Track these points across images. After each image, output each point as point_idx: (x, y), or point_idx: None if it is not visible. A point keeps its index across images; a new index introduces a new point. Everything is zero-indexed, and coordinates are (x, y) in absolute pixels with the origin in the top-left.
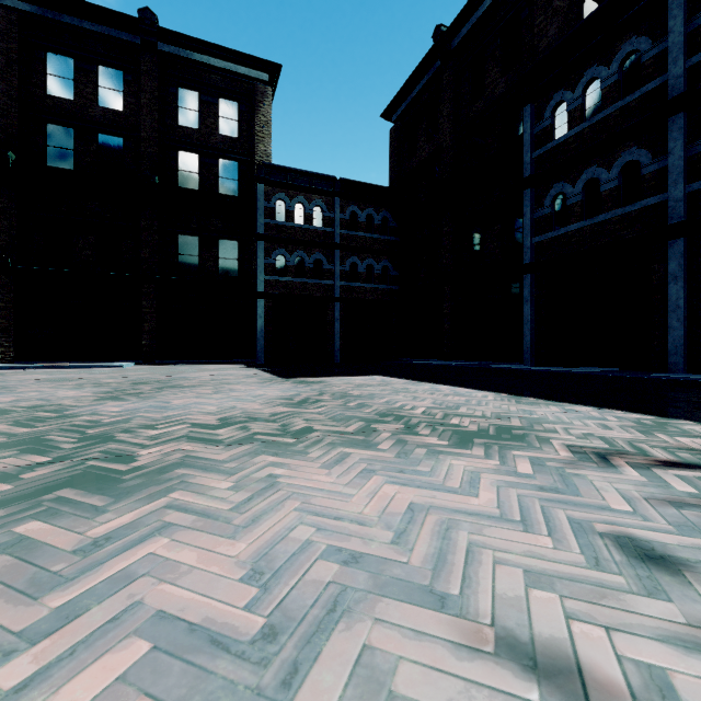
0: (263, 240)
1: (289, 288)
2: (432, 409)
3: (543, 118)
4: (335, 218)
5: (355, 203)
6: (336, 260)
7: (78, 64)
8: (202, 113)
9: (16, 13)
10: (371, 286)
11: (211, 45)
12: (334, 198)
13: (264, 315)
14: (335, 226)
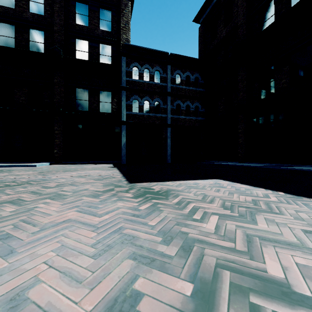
0: (125, 90)
1: (140, 119)
2: None
3: None
4: (167, 77)
5: (179, 68)
6: (168, 102)
7: None
8: (89, 16)
9: None
10: (189, 118)
11: None
12: (167, 66)
13: (125, 135)
14: (167, 82)
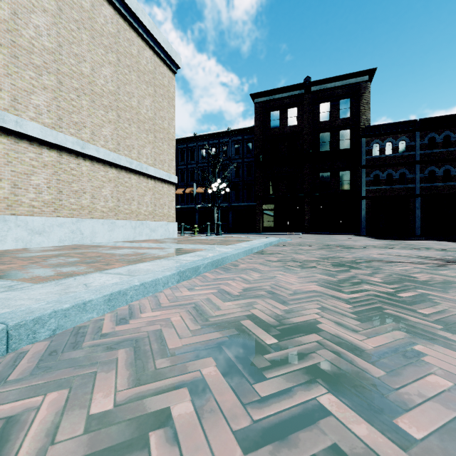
0: (365, 168)
1: (381, 192)
2: (446, 248)
3: None
4: (416, 145)
5: (433, 131)
6: (416, 171)
7: (280, 112)
8: (331, 111)
9: (262, 103)
10: (448, 184)
11: (336, 77)
12: (415, 133)
13: (365, 209)
14: (416, 150)
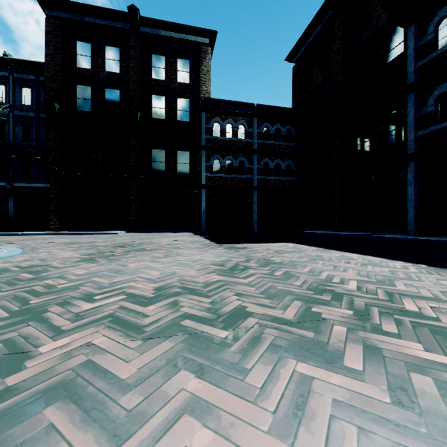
0: (205, 149)
1: (222, 181)
2: (363, 283)
3: (426, 34)
4: (253, 132)
5: (267, 121)
6: (254, 161)
7: (93, 46)
8: (166, 69)
9: (60, 19)
10: (279, 178)
11: (172, 24)
12: (253, 118)
13: (206, 200)
14: (253, 137)
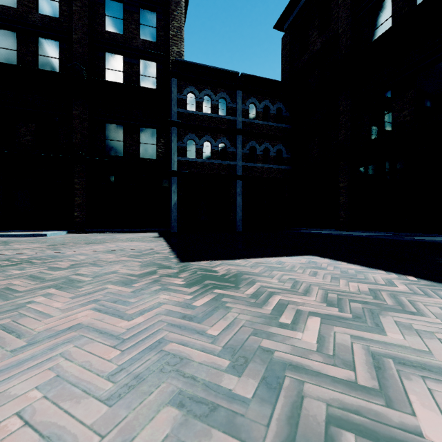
0: (176, 126)
1: (198, 168)
2: None
3: None
4: (237, 108)
5: (254, 95)
6: (238, 143)
7: None
8: (125, 20)
9: None
10: (268, 166)
11: None
12: (236, 91)
13: (177, 191)
14: (237, 114)
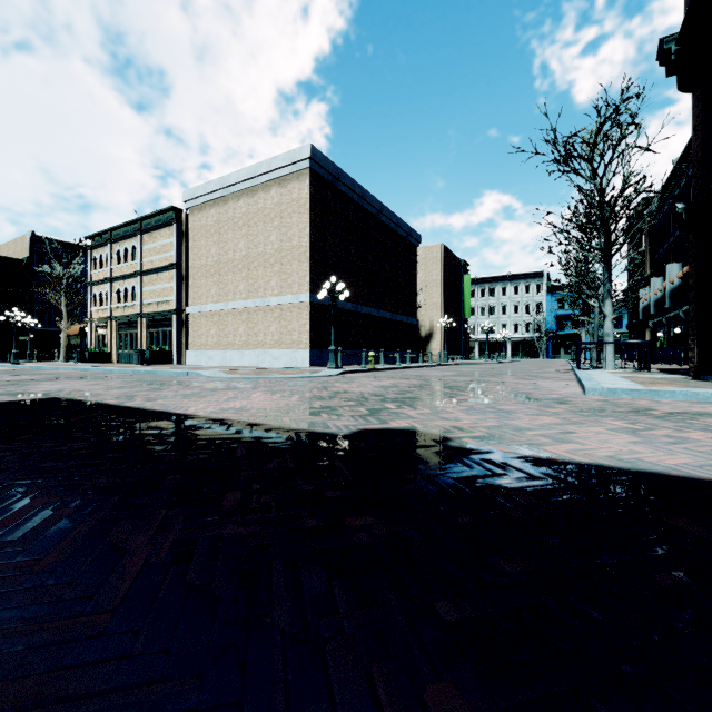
0: None
1: None
2: None
3: None
4: None
5: None
6: None
7: None
8: None
9: None
10: None
11: None
12: None
13: None
14: None
